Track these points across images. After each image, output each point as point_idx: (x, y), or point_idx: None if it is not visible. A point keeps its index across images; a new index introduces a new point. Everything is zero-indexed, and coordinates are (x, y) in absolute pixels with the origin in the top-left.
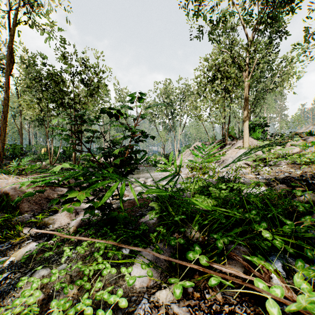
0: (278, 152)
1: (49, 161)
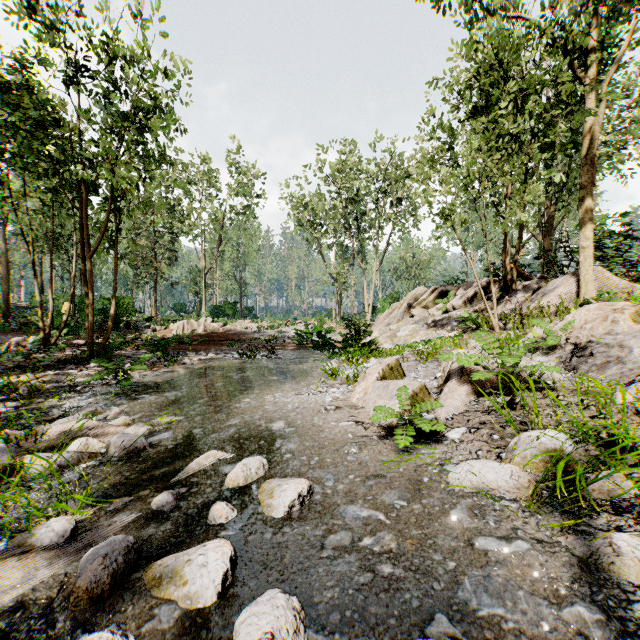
0: None
1: (42, 334)
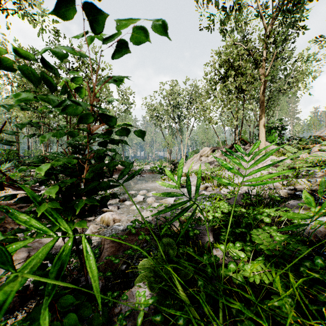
0: (311, 159)
1: None
